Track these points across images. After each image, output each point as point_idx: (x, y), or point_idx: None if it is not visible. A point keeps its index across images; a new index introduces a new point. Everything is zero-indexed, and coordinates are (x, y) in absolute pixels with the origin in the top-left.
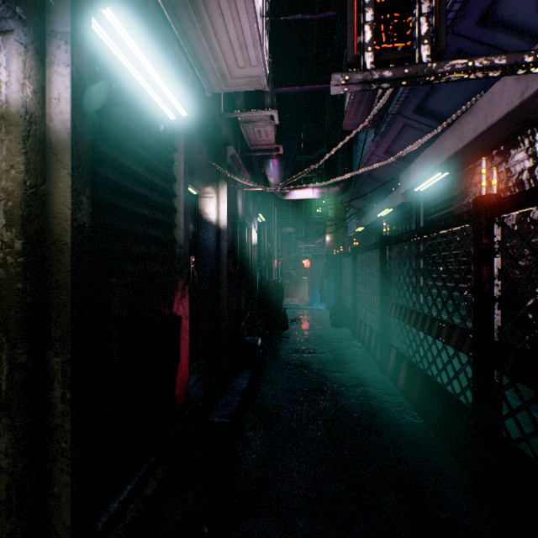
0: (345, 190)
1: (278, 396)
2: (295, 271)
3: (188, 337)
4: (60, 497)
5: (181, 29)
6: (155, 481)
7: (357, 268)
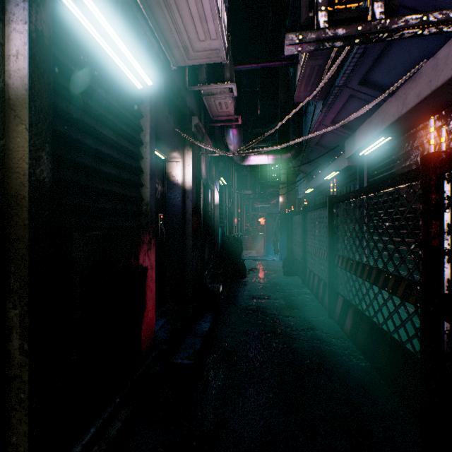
0: (296, 156)
1: (236, 338)
2: (253, 227)
3: (154, 286)
4: (18, 446)
5: (145, 3)
6: (119, 422)
7: (307, 224)
